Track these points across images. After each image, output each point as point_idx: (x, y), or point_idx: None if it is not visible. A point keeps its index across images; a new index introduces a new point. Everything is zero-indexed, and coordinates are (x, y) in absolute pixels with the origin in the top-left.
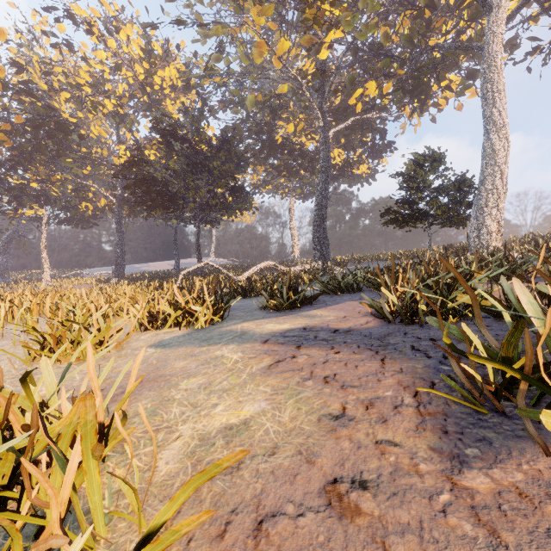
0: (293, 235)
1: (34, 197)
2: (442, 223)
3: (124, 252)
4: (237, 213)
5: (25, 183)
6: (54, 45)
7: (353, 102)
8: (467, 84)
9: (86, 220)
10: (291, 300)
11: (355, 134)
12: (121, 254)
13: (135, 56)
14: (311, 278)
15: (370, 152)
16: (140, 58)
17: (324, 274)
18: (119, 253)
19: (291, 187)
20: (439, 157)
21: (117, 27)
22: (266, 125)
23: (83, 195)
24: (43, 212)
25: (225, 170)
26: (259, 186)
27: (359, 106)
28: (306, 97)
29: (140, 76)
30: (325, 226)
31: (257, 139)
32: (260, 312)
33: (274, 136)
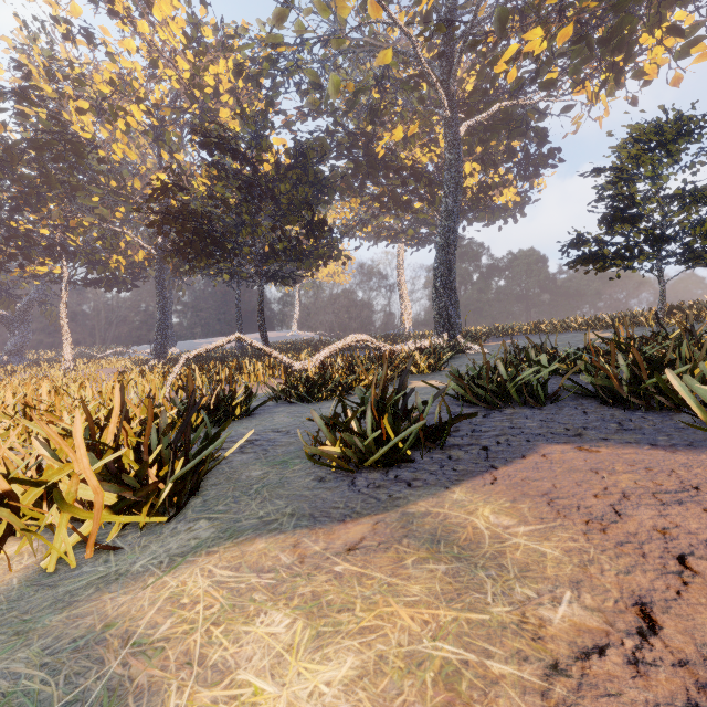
0: (402, 297)
1: (44, 249)
2: (686, 260)
3: (167, 323)
4: (320, 265)
5: (37, 231)
6: (68, 35)
7: (502, 69)
8: (695, 37)
9: (122, 281)
10: (385, 448)
11: (498, 139)
12: (163, 326)
13: (176, 44)
14: (431, 363)
15: (520, 170)
16: (185, 49)
17: (452, 355)
18: (160, 325)
19: (399, 227)
20: (694, 123)
21: (149, 2)
22: (362, 135)
23: (111, 245)
24: (59, 269)
25: (300, 197)
26: (354, 228)
27: (513, 73)
28: (423, 69)
29: (184, 73)
30: (452, 278)
31: (349, 156)
32: (304, 467)
33: (374, 152)
